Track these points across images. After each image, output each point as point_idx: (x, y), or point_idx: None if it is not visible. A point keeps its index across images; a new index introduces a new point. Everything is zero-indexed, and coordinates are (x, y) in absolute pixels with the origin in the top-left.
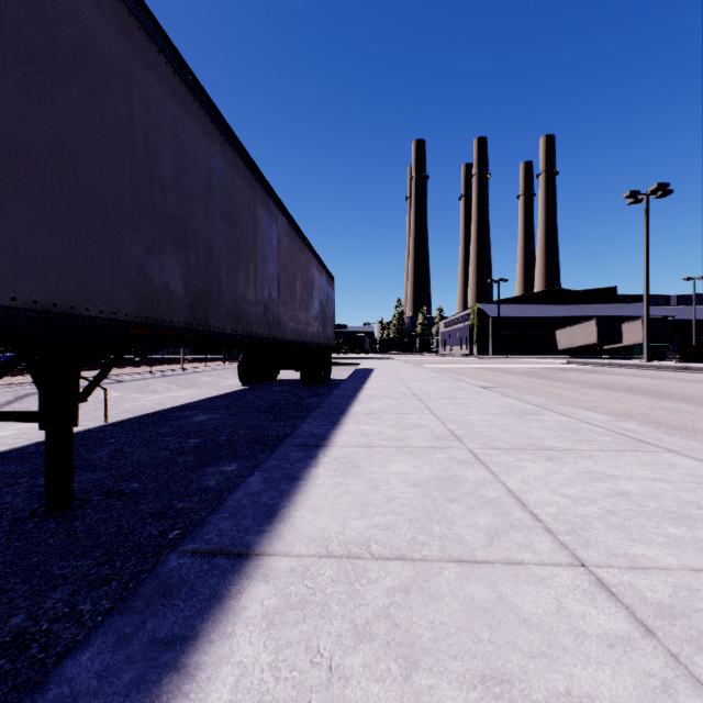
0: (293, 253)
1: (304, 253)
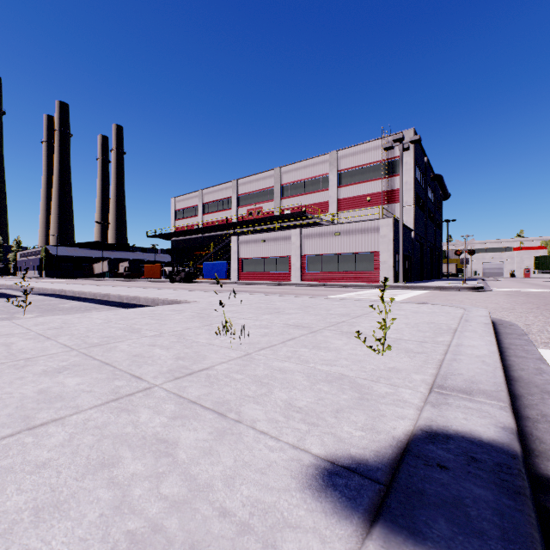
0: None
1: None
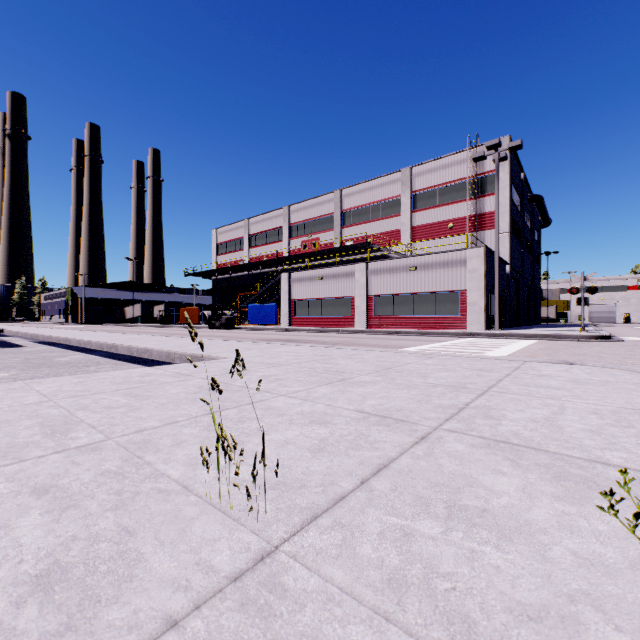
0: None
1: None
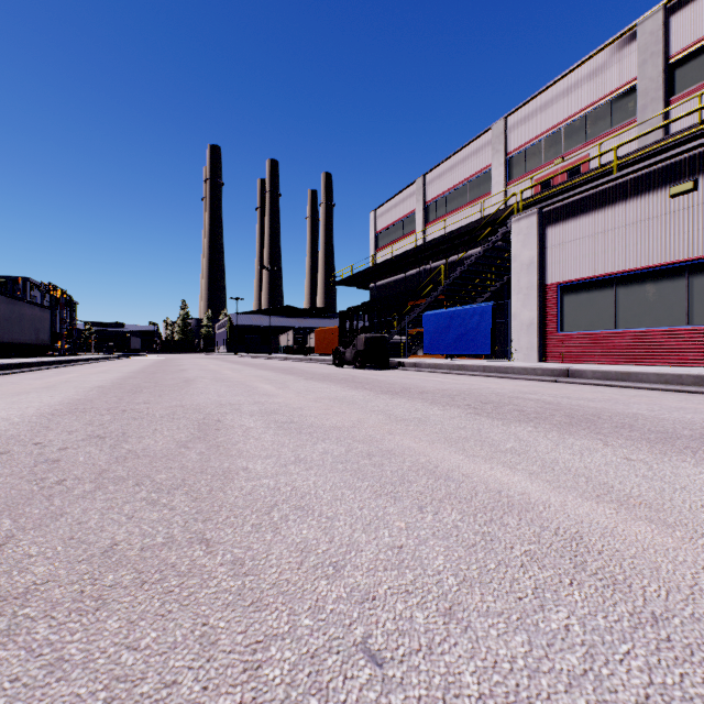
0: (10, 307)
1: (18, 304)
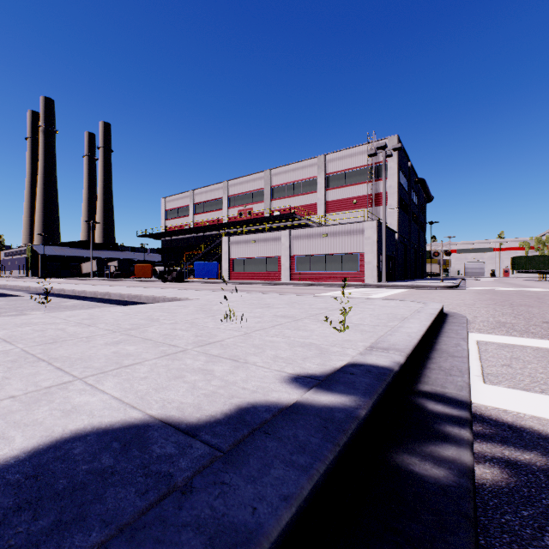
0: None
1: None
